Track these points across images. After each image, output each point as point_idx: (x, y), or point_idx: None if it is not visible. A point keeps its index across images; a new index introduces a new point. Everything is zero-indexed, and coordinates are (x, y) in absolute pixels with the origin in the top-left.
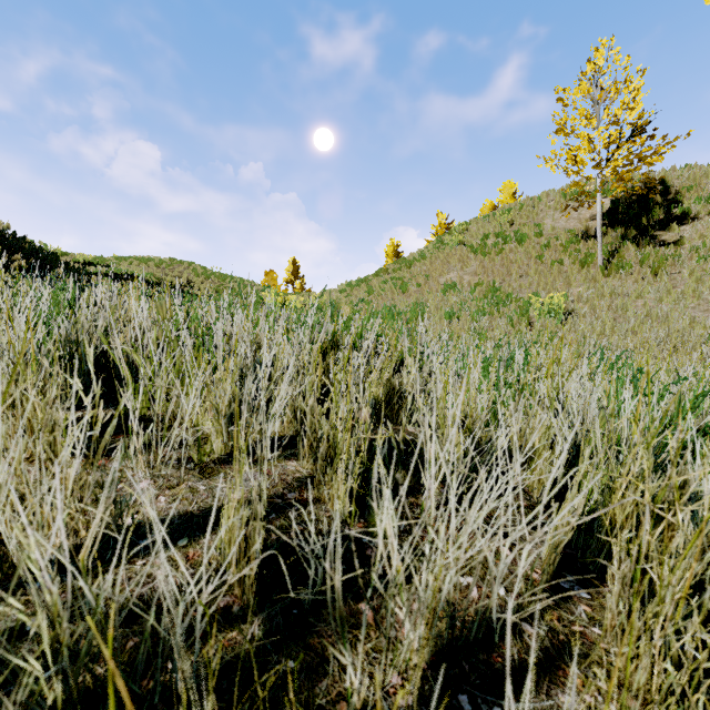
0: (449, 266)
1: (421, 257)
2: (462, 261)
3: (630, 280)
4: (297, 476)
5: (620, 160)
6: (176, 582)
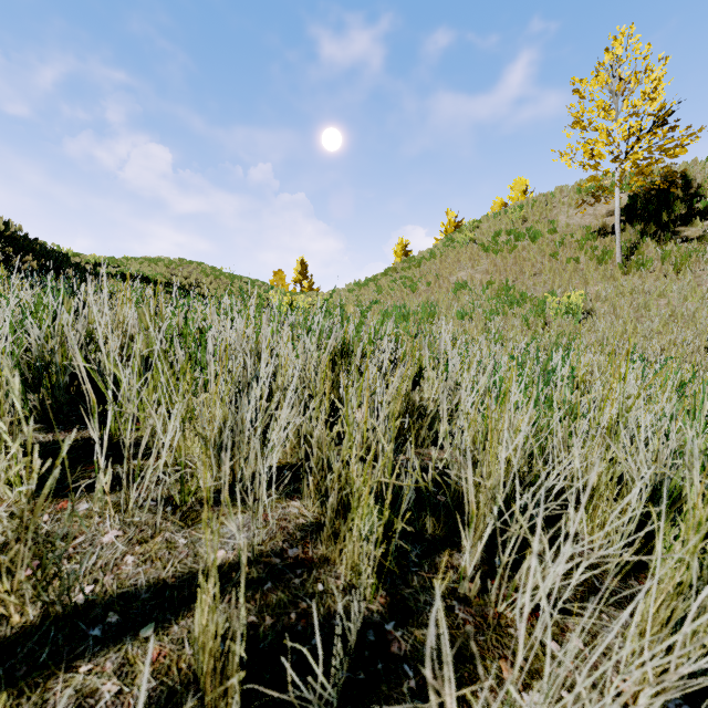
0: (460, 265)
1: (430, 256)
2: (473, 259)
3: (651, 277)
4: (301, 522)
5: (641, 153)
6: (129, 706)
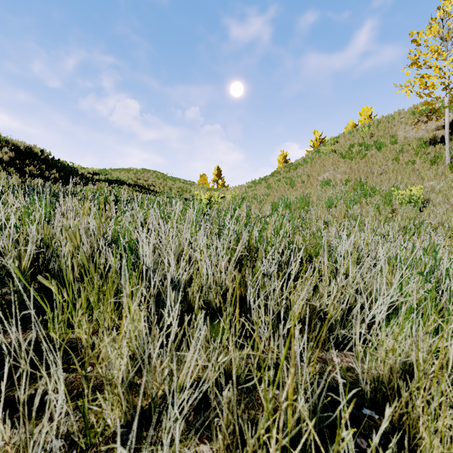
0: (325, 168)
1: (303, 162)
2: (334, 164)
3: None
4: None
5: None
6: None
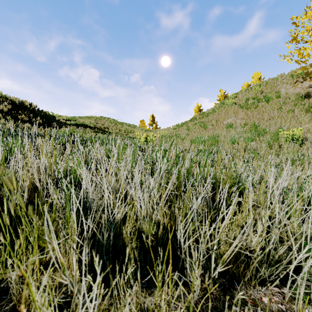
0: (228, 115)
1: (213, 111)
2: (235, 112)
3: None
4: None
5: None
6: None
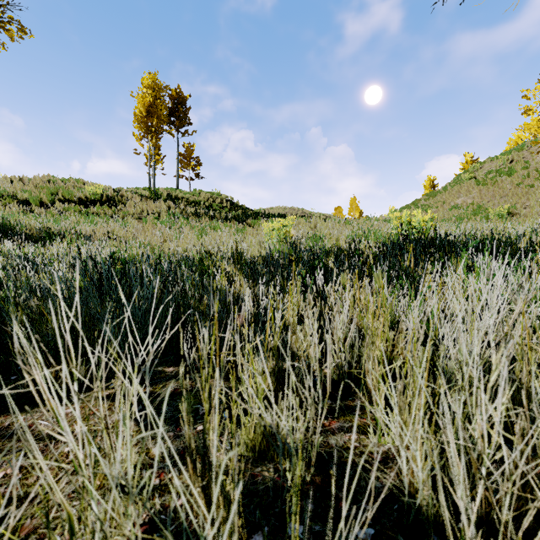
0: (460, 194)
1: (443, 190)
2: (467, 191)
3: None
4: None
5: None
6: None
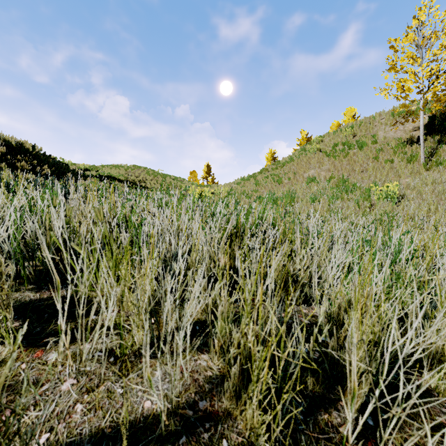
0: (310, 166)
1: (290, 160)
2: (319, 162)
3: None
4: (208, 375)
5: (439, 86)
6: None
